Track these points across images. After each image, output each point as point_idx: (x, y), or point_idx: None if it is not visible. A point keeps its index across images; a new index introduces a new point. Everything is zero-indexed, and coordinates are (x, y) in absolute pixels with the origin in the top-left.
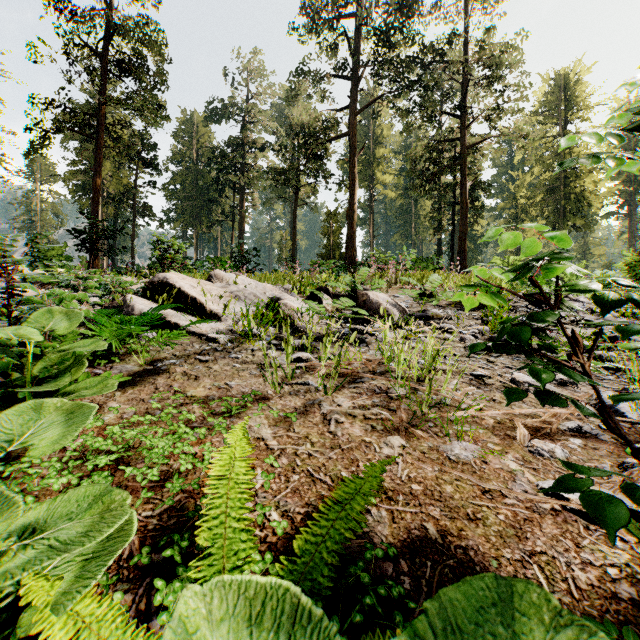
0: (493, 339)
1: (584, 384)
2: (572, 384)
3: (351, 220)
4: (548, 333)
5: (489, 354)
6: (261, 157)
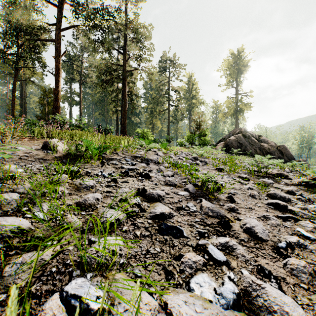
0: None
1: None
2: None
3: (56, 96)
4: (86, 199)
5: None
6: None
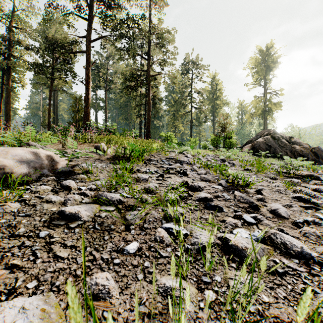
0: (97, 197)
1: (131, 280)
2: (105, 298)
3: (87, 103)
4: (149, 186)
5: (69, 224)
6: (25, 53)
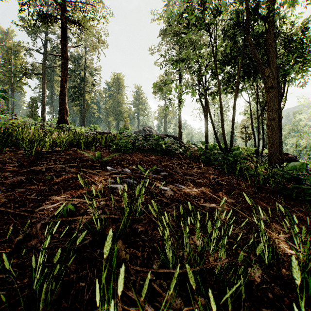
0: None
1: None
2: None
3: (43, 105)
4: None
5: None
6: None
